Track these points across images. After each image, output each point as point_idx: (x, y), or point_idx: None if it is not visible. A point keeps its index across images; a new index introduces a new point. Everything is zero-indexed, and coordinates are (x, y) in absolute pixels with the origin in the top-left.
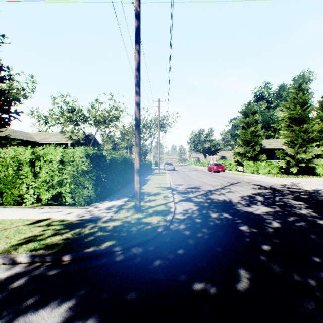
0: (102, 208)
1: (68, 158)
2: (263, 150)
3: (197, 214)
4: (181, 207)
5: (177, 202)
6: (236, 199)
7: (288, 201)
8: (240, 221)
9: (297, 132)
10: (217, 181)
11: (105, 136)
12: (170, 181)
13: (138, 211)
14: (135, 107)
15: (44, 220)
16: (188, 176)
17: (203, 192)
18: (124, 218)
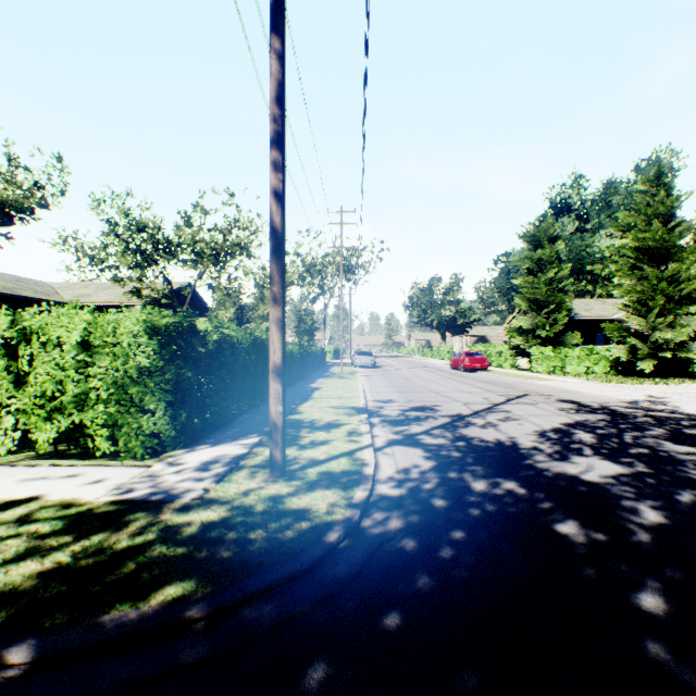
0: (188, 466)
1: (101, 337)
2: (573, 323)
3: (434, 482)
4: (393, 462)
5: (383, 447)
6: (528, 439)
7: (660, 445)
8: (554, 506)
9: (654, 282)
10: (475, 393)
11: (219, 289)
12: (366, 393)
13: (278, 476)
14: (271, 201)
15: (18, 505)
16: (407, 380)
17: (445, 419)
18: (238, 498)
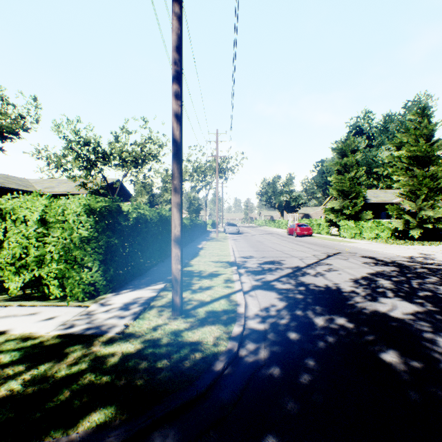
0: (114, 306)
1: (54, 216)
2: (366, 205)
3: (288, 318)
4: (257, 302)
5: (249, 291)
6: (347, 285)
7: (438, 289)
8: (376, 338)
9: (420, 179)
10: (306, 252)
11: (138, 183)
12: (234, 252)
13: (177, 314)
14: (173, 120)
15: None
16: (260, 243)
17: (288, 270)
18: (149, 332)
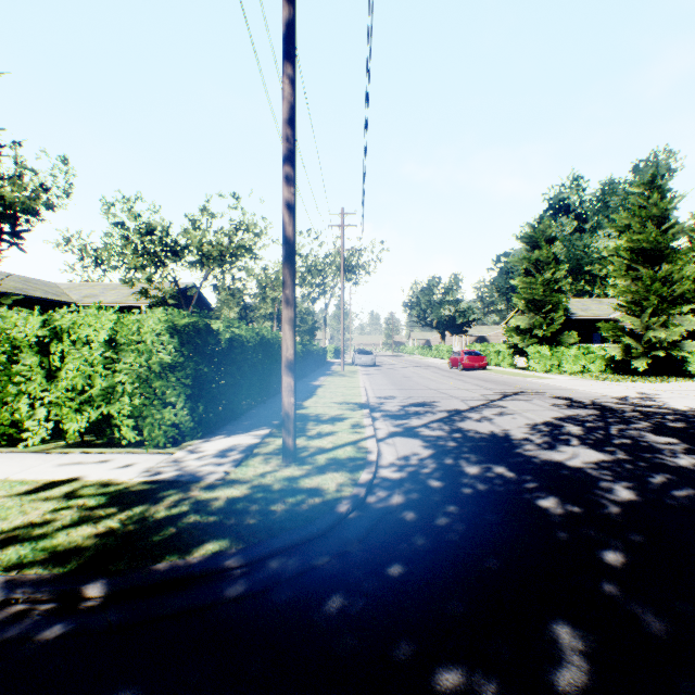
0: (207, 453)
1: (127, 335)
2: (570, 322)
3: (432, 467)
4: (394, 451)
5: (384, 438)
6: (520, 431)
7: (642, 436)
8: (538, 486)
9: (648, 282)
10: (473, 391)
11: (223, 290)
12: (368, 391)
13: (290, 461)
14: (284, 212)
15: (62, 484)
16: (407, 378)
17: (443, 413)
18: (256, 479)
